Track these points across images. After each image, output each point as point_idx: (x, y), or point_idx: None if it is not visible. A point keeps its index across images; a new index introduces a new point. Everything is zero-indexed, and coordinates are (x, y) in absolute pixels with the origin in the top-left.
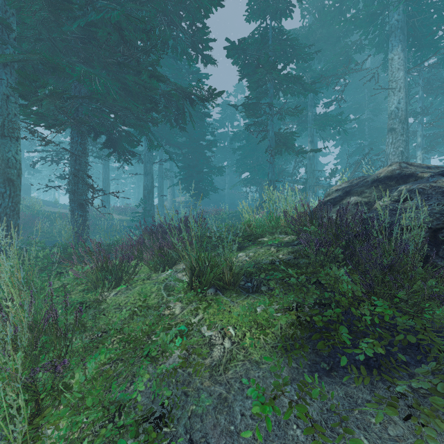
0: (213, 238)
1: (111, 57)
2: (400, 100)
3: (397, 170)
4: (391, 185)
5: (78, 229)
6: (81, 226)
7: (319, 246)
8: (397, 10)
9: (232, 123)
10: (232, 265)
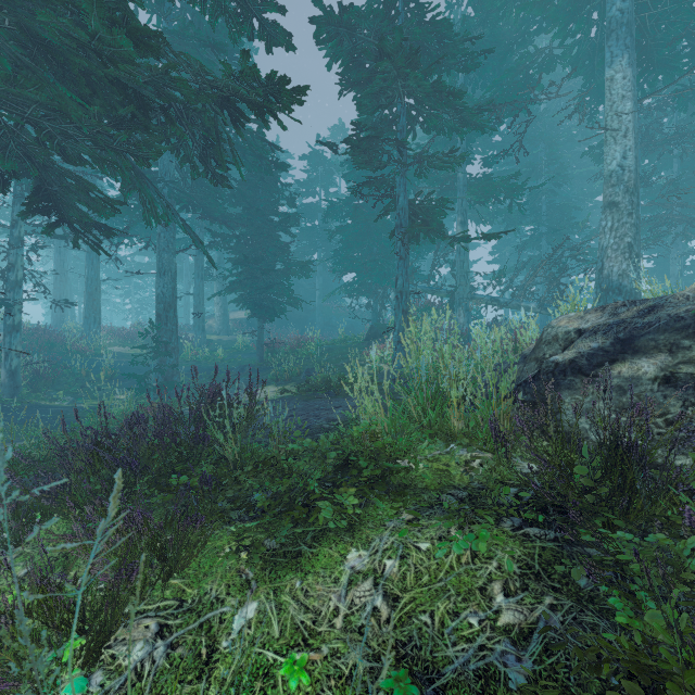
0: None
1: None
2: (627, 152)
3: None
4: None
5: None
6: None
7: None
8: None
9: (326, 188)
10: None
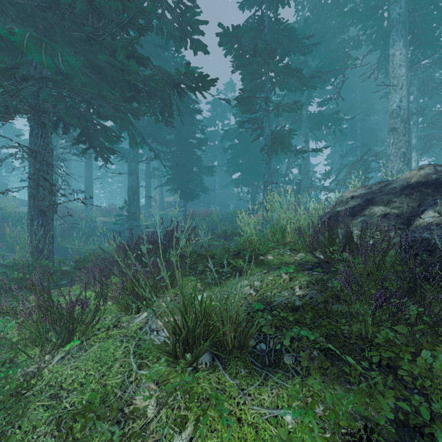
0: (208, 279)
1: (78, 30)
2: (402, 98)
3: (434, 174)
4: (428, 193)
5: (38, 243)
6: (42, 239)
7: (383, 302)
8: (399, 3)
9: (222, 121)
10: (237, 318)
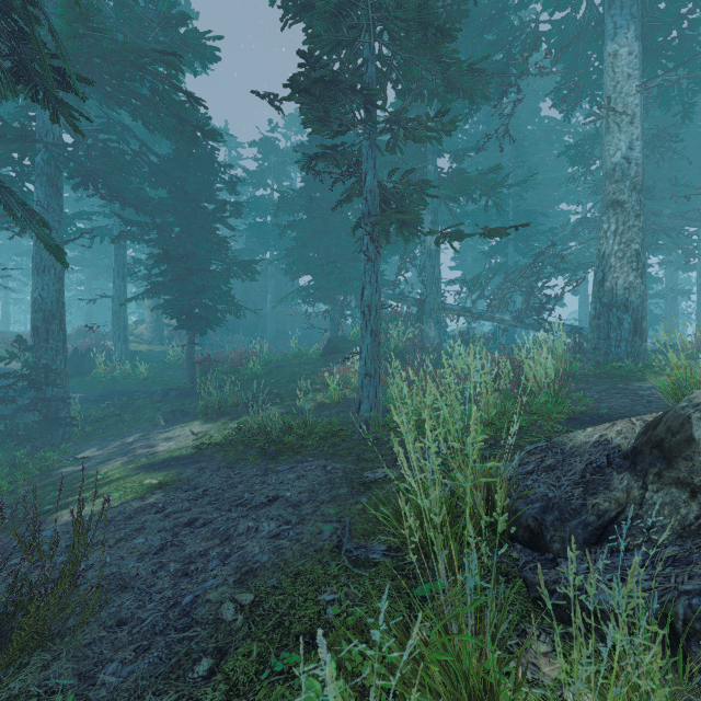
0: None
1: None
2: (634, 142)
3: None
4: None
5: None
6: None
7: None
8: None
9: (279, 180)
10: None
